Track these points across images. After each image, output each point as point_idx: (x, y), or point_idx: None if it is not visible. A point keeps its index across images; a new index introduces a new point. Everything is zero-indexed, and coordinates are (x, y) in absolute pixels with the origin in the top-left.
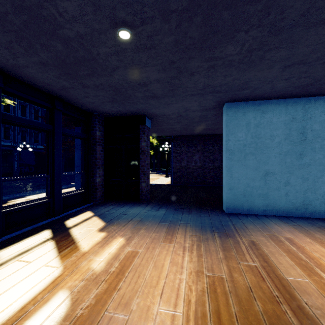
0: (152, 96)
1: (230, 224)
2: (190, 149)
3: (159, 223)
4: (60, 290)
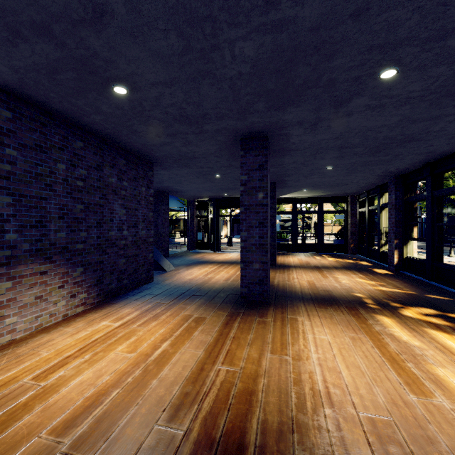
0: None
1: None
2: None
3: None
4: (429, 348)
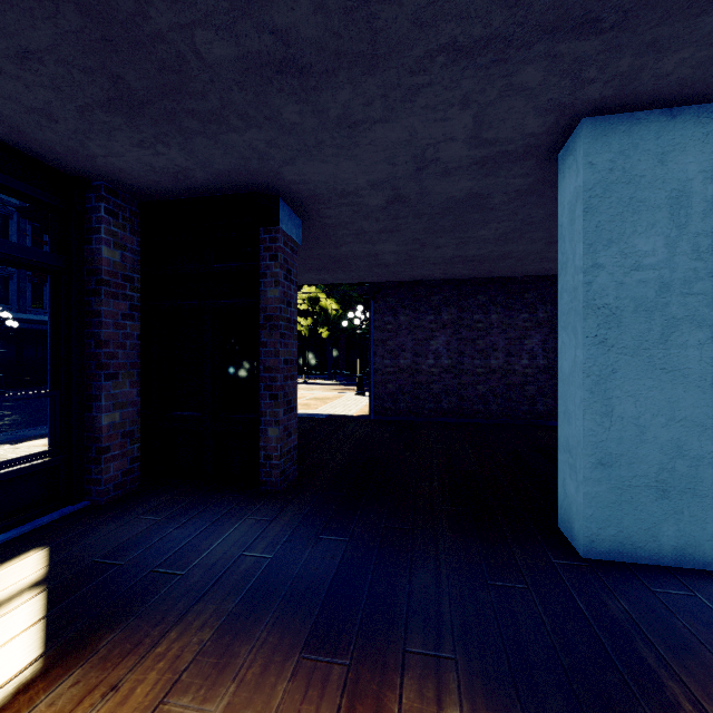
0: (277, 60)
1: (653, 662)
2: (423, 319)
3: (300, 659)
4: None
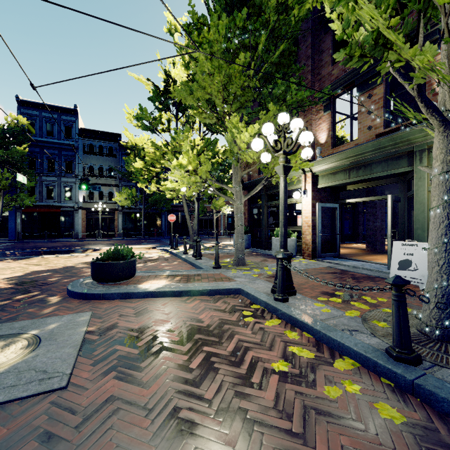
0: None
1: None
2: None
3: None
4: None
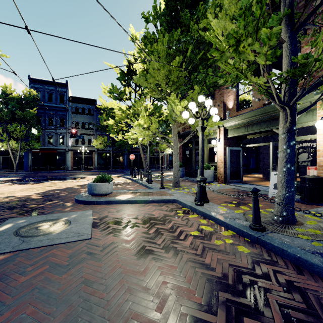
0: None
1: None
2: None
3: None
4: None
